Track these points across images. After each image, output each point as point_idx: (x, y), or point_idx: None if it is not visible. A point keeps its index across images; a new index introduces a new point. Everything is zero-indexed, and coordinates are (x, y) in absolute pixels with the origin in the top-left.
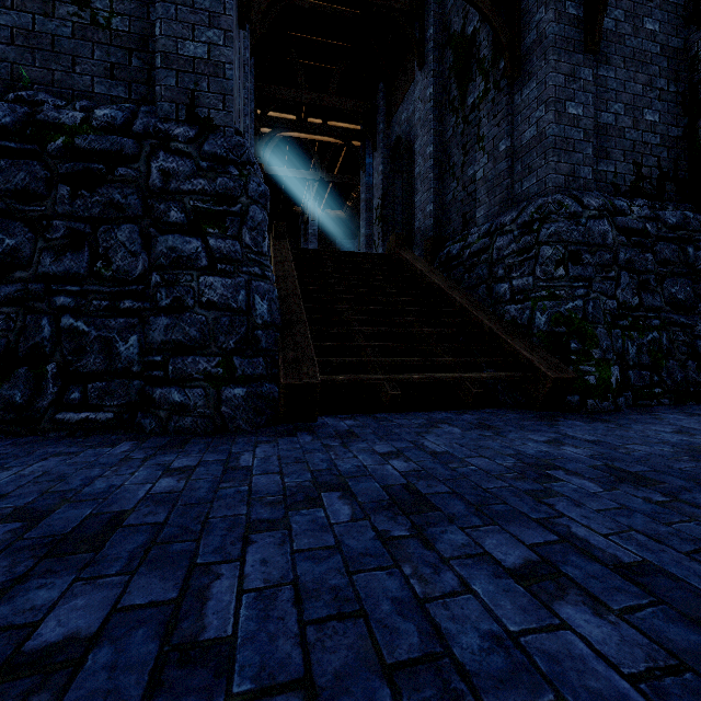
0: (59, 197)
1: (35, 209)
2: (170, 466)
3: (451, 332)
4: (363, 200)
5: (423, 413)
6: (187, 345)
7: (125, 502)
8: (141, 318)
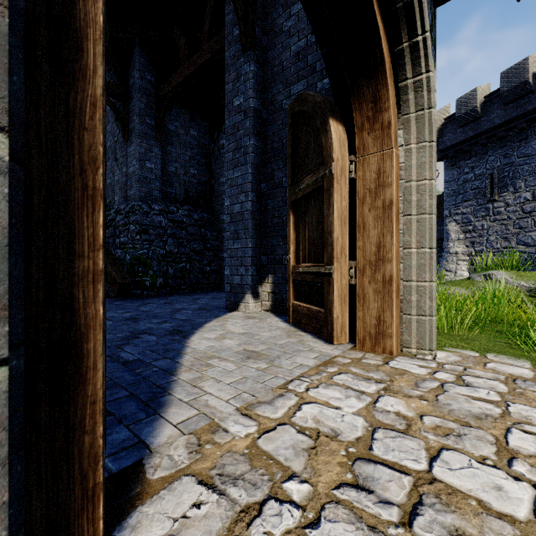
0: None
1: None
2: None
3: None
4: None
5: None
6: None
7: None
8: None
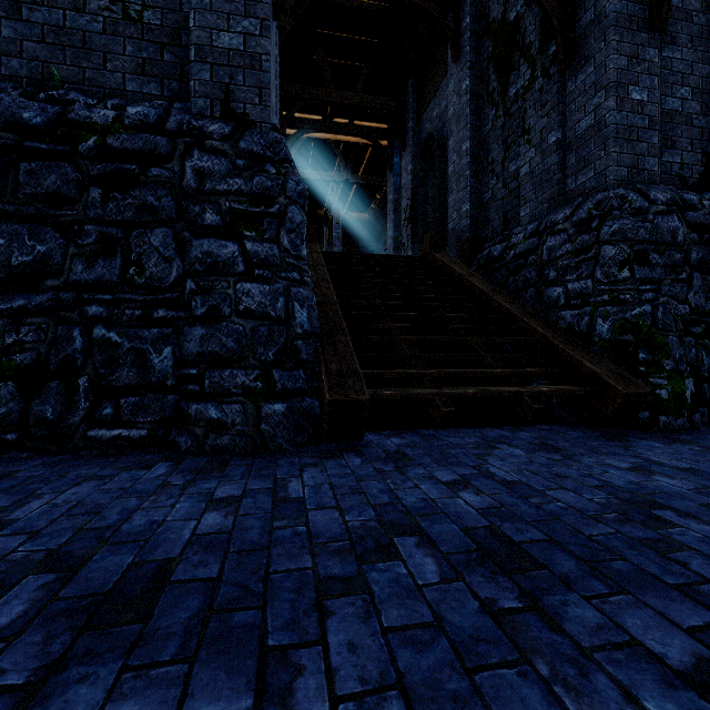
0: (91, 200)
1: (66, 214)
2: (213, 495)
3: (501, 340)
4: (390, 202)
5: (473, 430)
6: (224, 357)
7: (169, 546)
8: (175, 328)
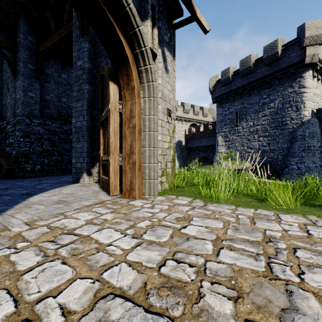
0: None
1: None
2: None
3: None
4: None
5: None
6: None
7: None
8: None
